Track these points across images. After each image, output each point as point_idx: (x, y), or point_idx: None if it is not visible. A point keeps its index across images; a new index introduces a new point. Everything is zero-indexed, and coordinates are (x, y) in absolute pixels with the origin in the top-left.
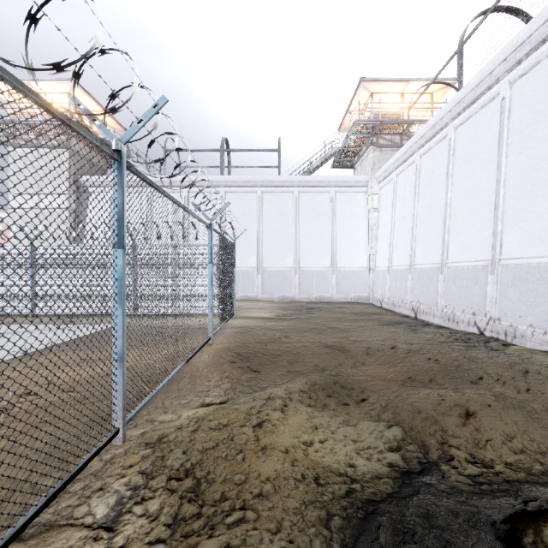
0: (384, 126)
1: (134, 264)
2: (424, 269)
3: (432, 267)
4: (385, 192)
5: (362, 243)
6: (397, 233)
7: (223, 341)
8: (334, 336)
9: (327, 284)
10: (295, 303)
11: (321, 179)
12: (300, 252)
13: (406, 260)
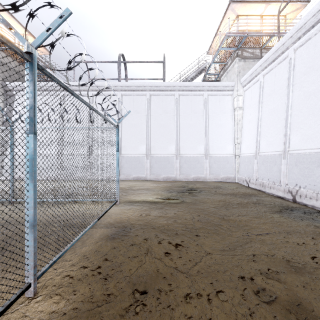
0: (247, 41)
1: (12, 147)
2: (305, 154)
3: (319, 152)
4: (250, 92)
5: (229, 135)
6: (265, 124)
7: (70, 274)
8: (249, 250)
9: (202, 167)
10: (177, 183)
11: (197, 84)
12: (181, 142)
13: (277, 147)
